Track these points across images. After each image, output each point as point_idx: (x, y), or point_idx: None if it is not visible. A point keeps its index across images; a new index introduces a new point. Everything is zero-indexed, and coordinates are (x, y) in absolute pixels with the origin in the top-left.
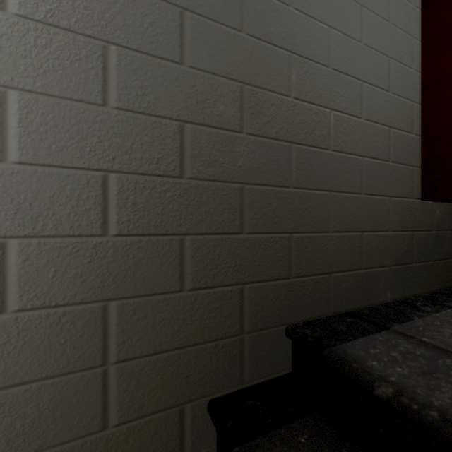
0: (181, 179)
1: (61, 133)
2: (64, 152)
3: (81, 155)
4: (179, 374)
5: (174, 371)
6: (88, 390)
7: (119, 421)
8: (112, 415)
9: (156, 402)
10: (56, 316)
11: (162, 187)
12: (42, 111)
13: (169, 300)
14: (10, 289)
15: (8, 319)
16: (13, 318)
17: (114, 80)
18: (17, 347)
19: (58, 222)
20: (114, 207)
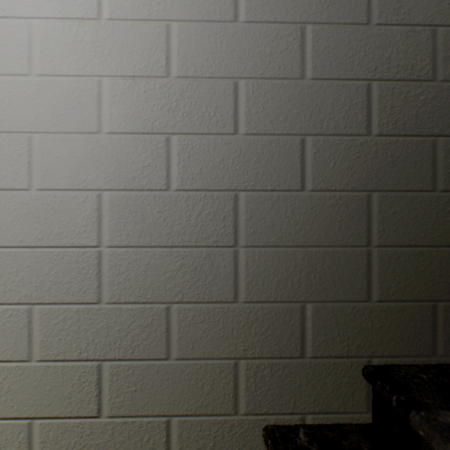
0: (433, 82)
1: (338, 53)
2: (340, 67)
3: (351, 69)
4: (431, 272)
5: (426, 267)
6: (356, 264)
7: (379, 299)
8: (374, 291)
9: (410, 292)
10: (335, 198)
11: (415, 91)
12: (325, 37)
13: (422, 198)
14: (306, 174)
15: (305, 196)
16: (308, 196)
17: (375, 0)
18: (310, 218)
19: (335, 124)
20: (375, 111)
